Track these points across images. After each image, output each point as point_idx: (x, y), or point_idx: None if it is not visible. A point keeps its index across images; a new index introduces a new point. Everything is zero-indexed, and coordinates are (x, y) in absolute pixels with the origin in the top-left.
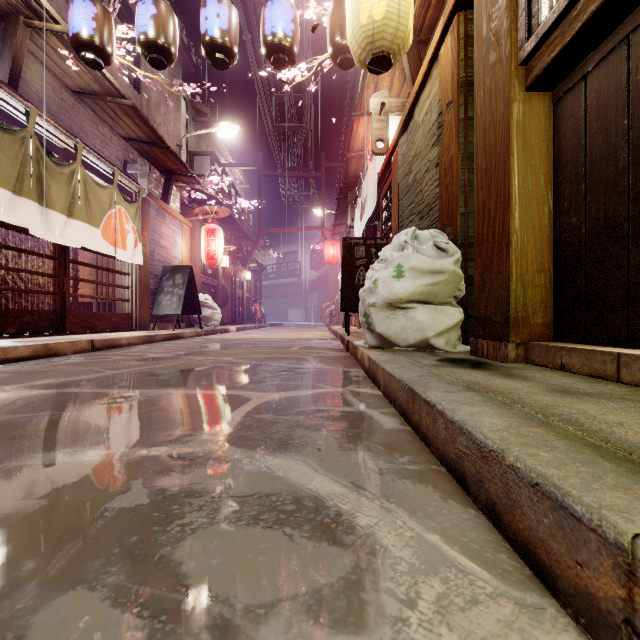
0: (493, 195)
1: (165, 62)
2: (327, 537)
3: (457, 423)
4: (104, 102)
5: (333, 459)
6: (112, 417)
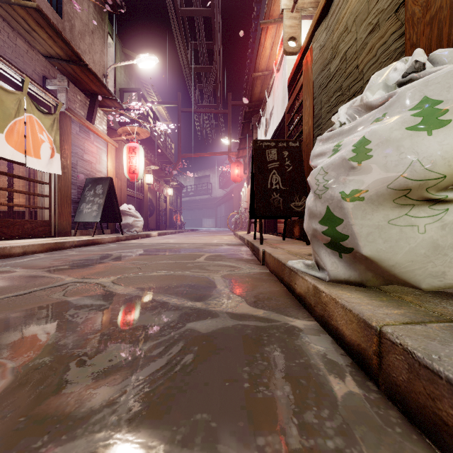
0: None
1: None
2: None
3: None
4: (11, 8)
5: None
6: None
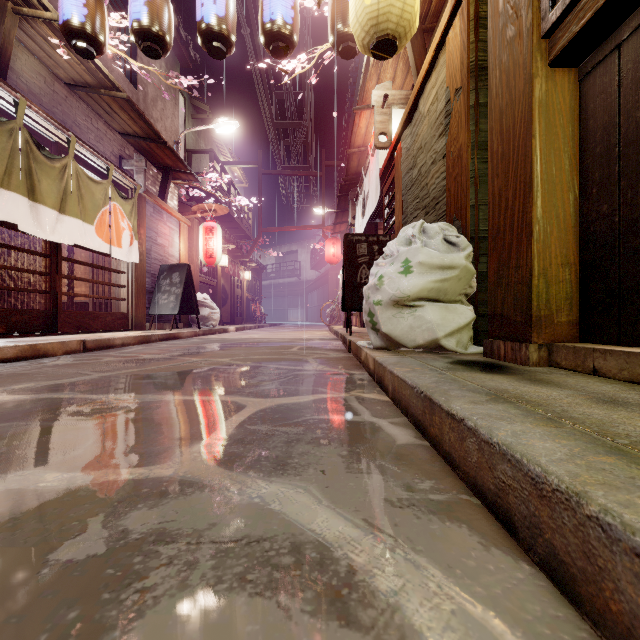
0: (511, 182)
1: (160, 51)
2: (337, 612)
3: (497, 446)
4: (98, 95)
5: (340, 485)
6: (86, 428)
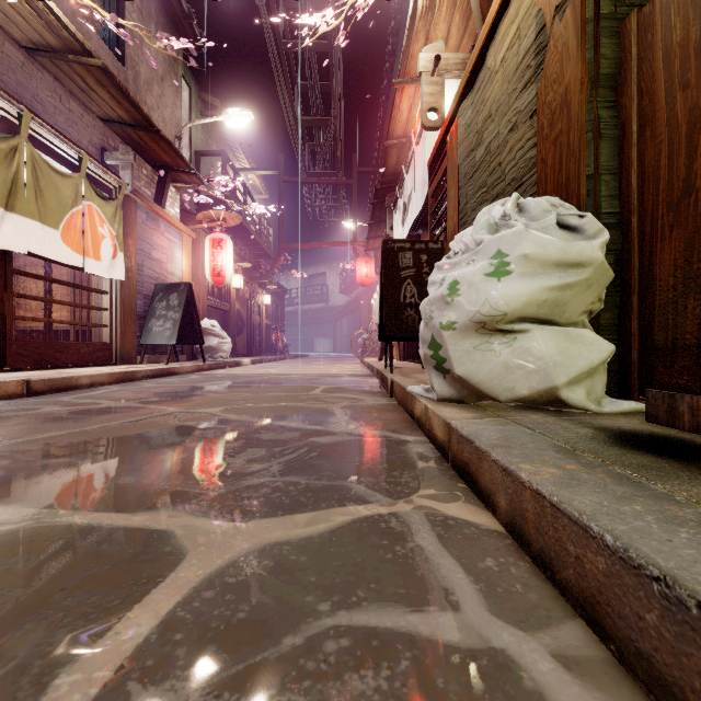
0: None
1: None
2: None
3: None
4: (67, 64)
5: None
6: None
